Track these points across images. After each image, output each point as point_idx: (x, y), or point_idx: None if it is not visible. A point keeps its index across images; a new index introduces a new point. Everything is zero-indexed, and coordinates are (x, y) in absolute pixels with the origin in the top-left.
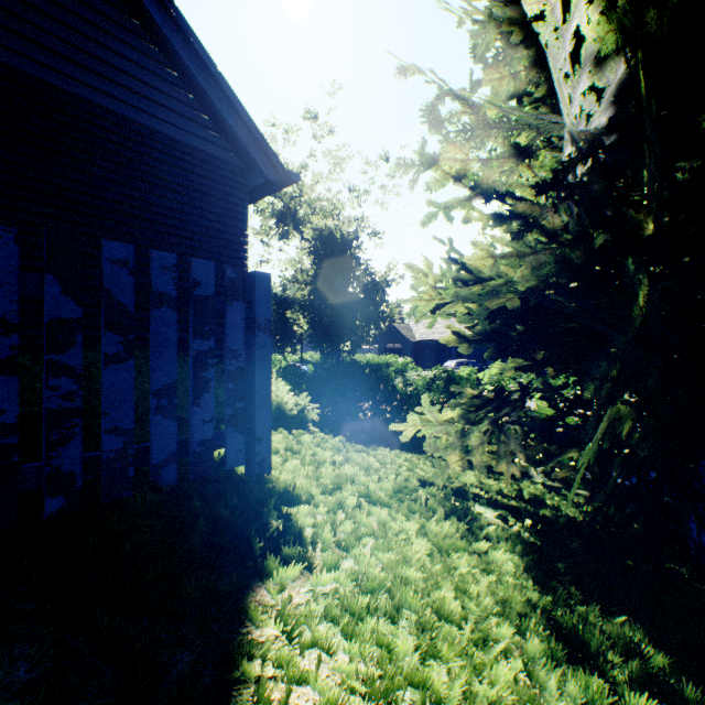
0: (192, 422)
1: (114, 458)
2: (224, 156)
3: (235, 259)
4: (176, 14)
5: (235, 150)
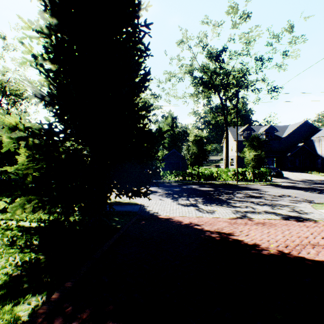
0: None
1: None
2: None
3: None
4: None
5: None
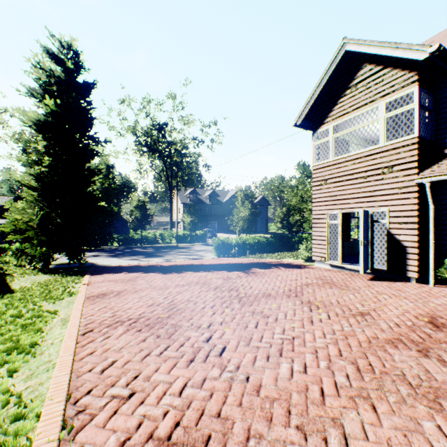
0: None
1: None
2: None
3: None
4: None
5: None
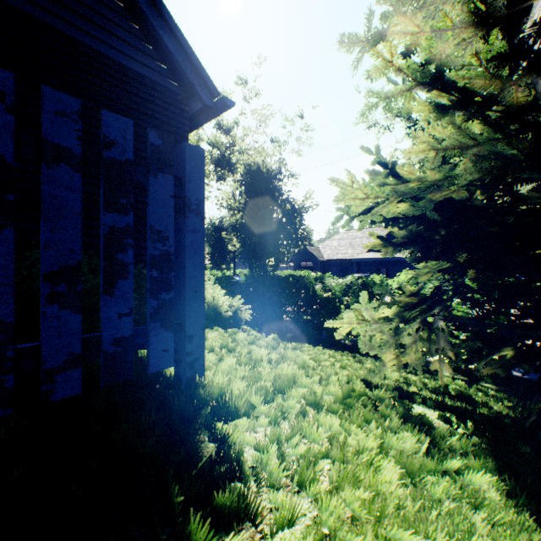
0: (102, 315)
1: None
2: (166, 84)
3: None
4: None
5: (176, 79)
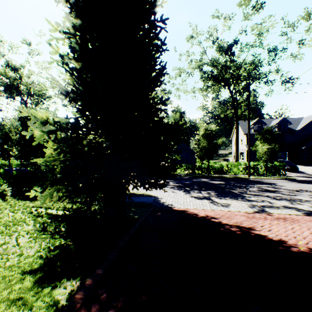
0: None
1: None
2: None
3: None
4: None
5: None
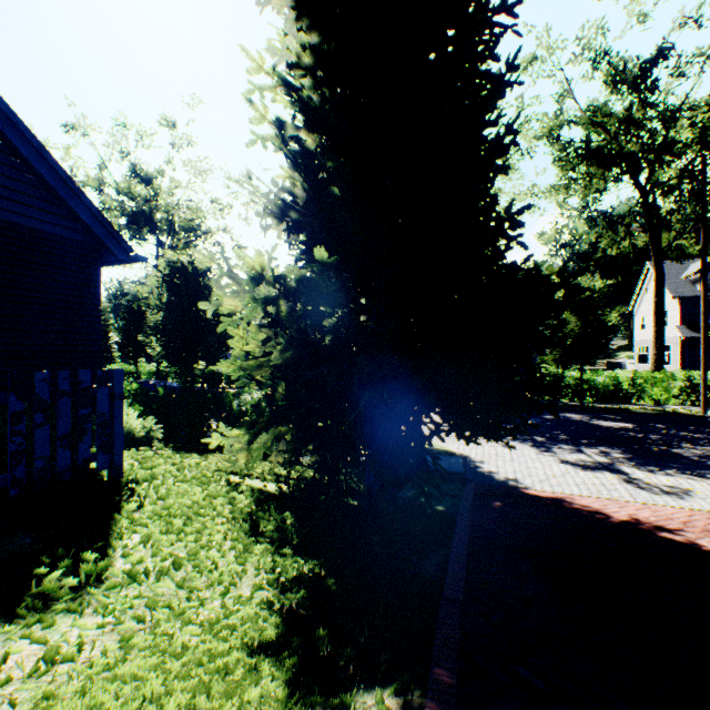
0: (79, 450)
1: (40, 470)
2: (79, 238)
3: (89, 317)
4: (41, 149)
5: (89, 233)
